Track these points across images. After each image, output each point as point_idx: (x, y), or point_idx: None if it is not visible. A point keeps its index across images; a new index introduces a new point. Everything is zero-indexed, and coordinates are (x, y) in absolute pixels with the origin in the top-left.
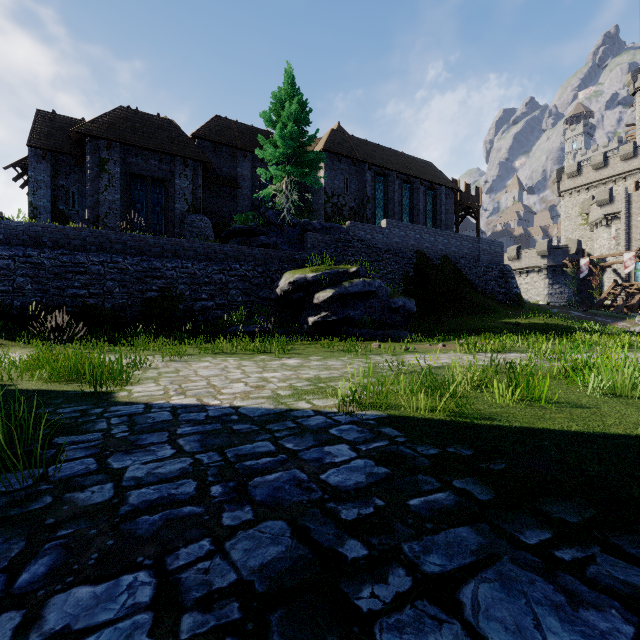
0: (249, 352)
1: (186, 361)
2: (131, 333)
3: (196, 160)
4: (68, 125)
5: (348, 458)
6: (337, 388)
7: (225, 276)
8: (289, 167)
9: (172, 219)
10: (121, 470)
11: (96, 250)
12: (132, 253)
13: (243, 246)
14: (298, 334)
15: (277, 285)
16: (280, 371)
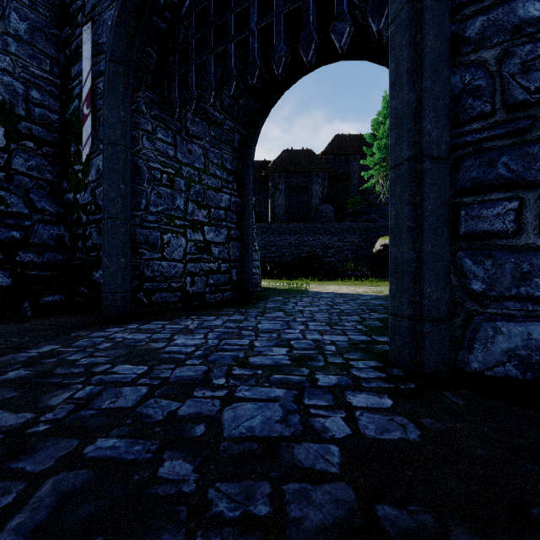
0: (353, 284)
1: (324, 286)
2: (295, 275)
3: (324, 172)
4: (259, 166)
5: (368, 297)
6: (381, 292)
7: (341, 242)
8: (383, 168)
9: (310, 209)
10: (320, 295)
11: (277, 234)
12: (293, 234)
13: (352, 223)
14: (387, 277)
15: (373, 247)
16: (363, 289)
